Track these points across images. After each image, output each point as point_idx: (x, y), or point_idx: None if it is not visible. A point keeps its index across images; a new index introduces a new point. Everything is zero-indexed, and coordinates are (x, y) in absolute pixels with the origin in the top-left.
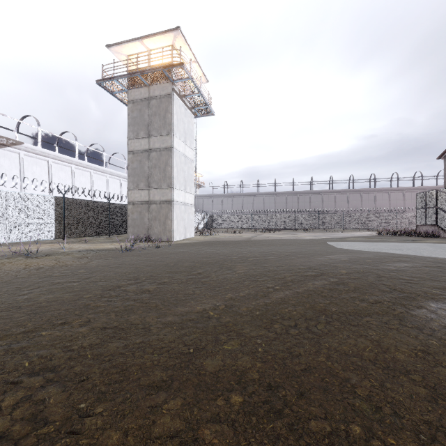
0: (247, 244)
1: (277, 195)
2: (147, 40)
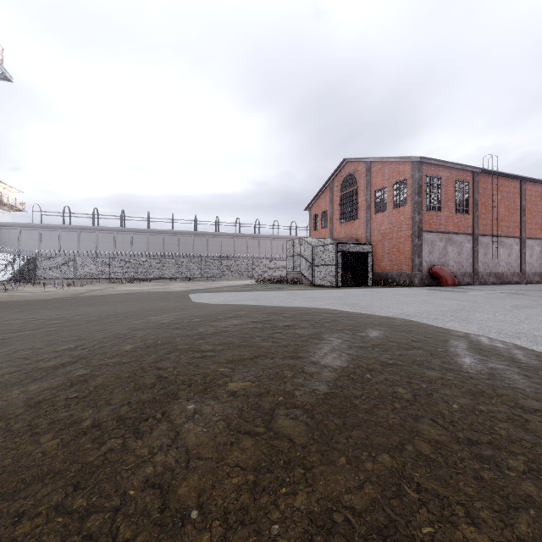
0: (57, 305)
1: (150, 233)
2: None
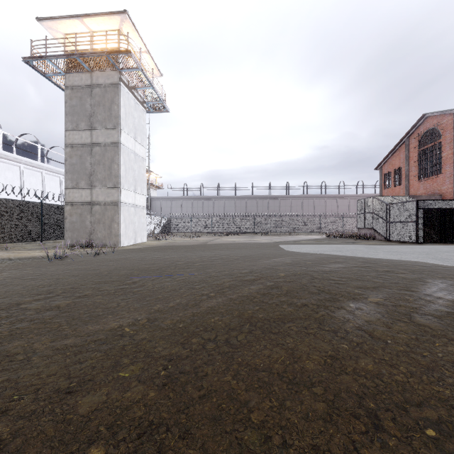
0: (200, 249)
1: (237, 199)
2: (88, 19)
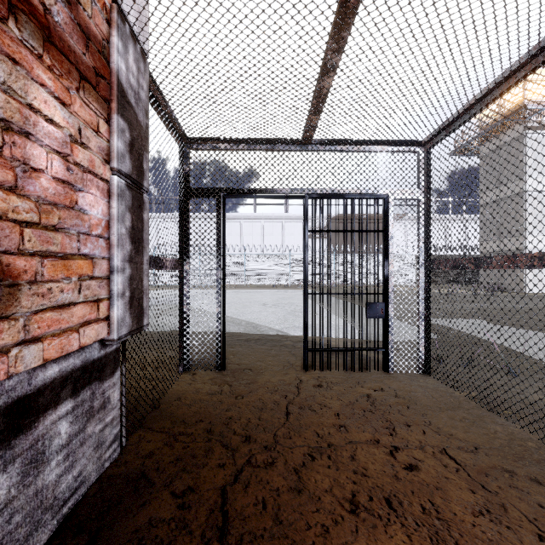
0: None
1: None
2: None
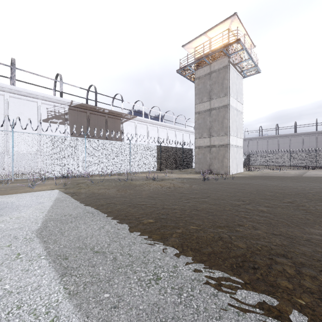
0: (305, 180)
1: (318, 134)
2: (210, 32)
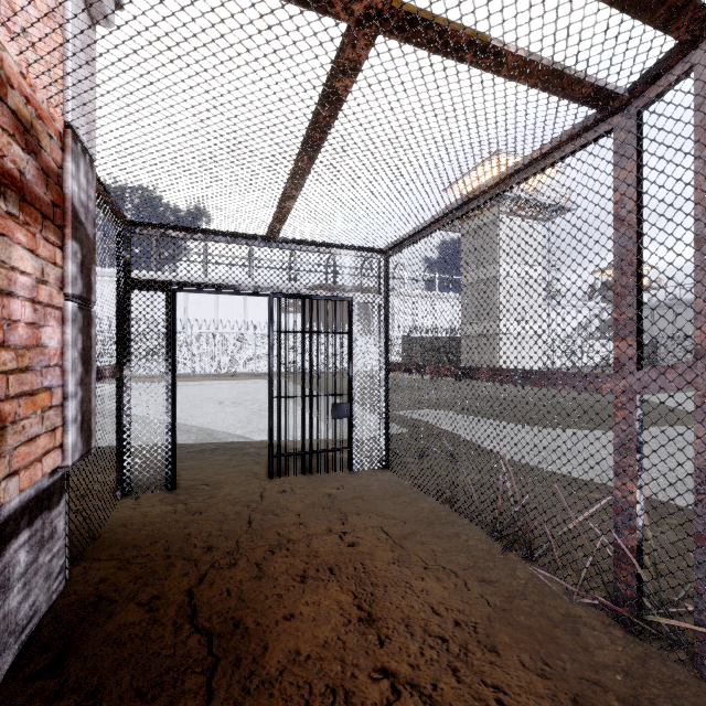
0: None
1: None
2: (472, 172)
